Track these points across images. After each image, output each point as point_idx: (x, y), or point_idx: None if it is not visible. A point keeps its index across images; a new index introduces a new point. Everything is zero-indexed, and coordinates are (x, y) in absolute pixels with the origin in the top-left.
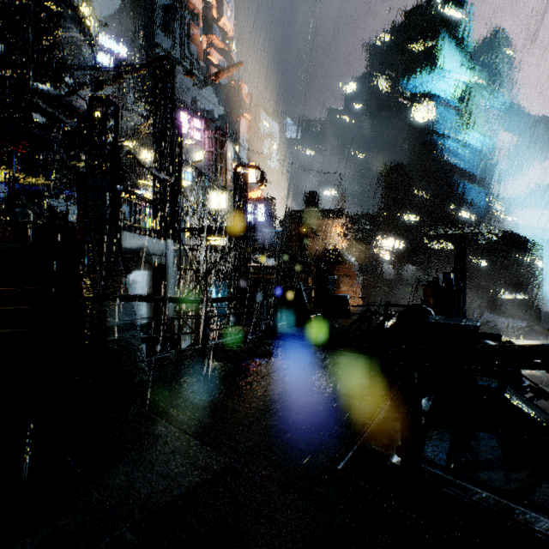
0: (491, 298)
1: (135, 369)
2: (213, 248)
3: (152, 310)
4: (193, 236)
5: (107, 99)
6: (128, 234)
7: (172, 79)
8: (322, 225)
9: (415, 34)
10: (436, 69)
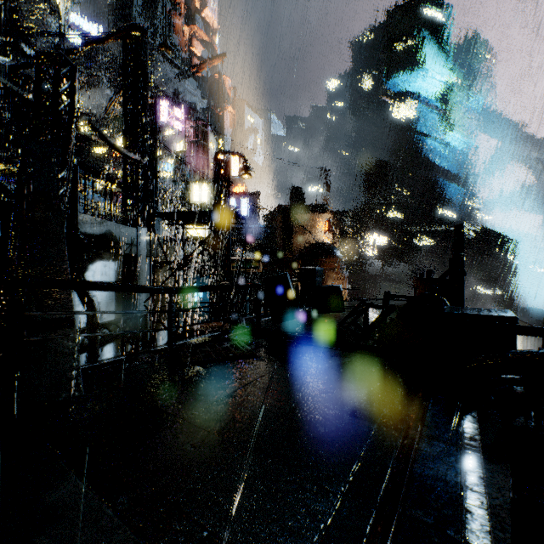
0: (471, 294)
1: (63, 381)
2: (192, 240)
3: (121, 305)
4: (172, 229)
5: (60, 56)
6: (89, 218)
7: (145, 49)
8: (306, 220)
9: (398, 33)
10: (418, 68)
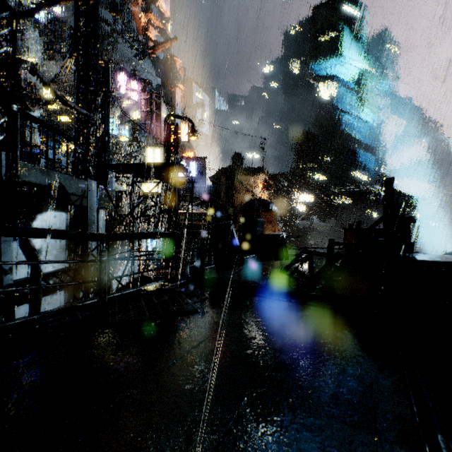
0: None
1: None
2: (144, 195)
3: (72, 254)
4: (128, 186)
5: None
6: (34, 168)
7: (96, 12)
8: (246, 180)
9: (322, 26)
10: (338, 55)
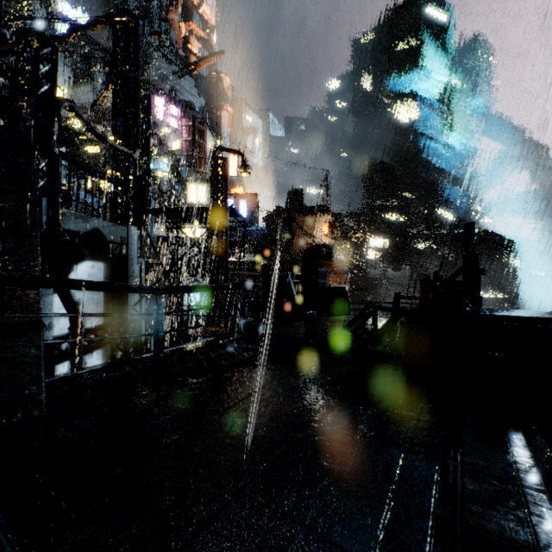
0: None
1: (20, 397)
2: (188, 241)
3: (110, 309)
4: (168, 230)
5: (39, 35)
6: (73, 214)
7: (136, 36)
8: (307, 222)
9: (399, 33)
10: (419, 68)
